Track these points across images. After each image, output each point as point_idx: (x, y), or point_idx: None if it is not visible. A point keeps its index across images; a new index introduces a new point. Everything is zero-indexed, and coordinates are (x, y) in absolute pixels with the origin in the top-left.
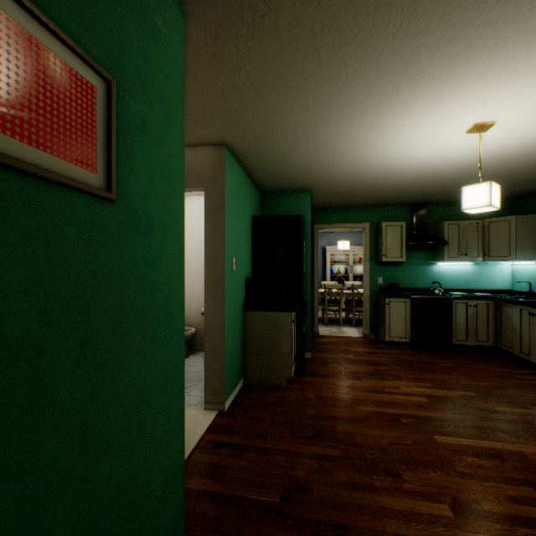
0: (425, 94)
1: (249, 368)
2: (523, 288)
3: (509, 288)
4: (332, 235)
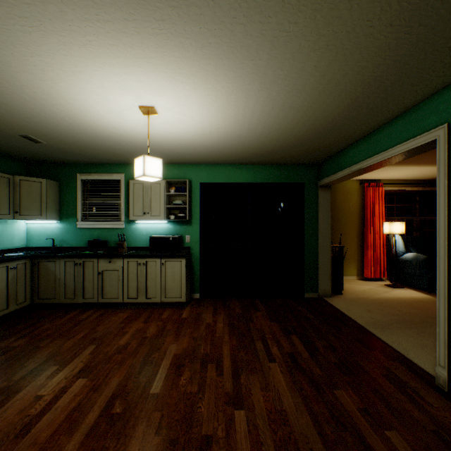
0: (197, 67)
1: None
2: (43, 244)
3: (26, 245)
4: None
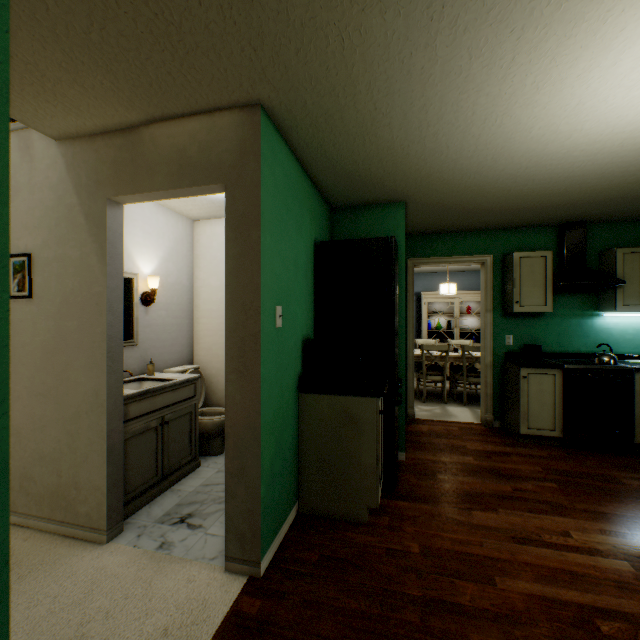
0: None
1: (306, 487)
2: None
3: None
4: (430, 277)
